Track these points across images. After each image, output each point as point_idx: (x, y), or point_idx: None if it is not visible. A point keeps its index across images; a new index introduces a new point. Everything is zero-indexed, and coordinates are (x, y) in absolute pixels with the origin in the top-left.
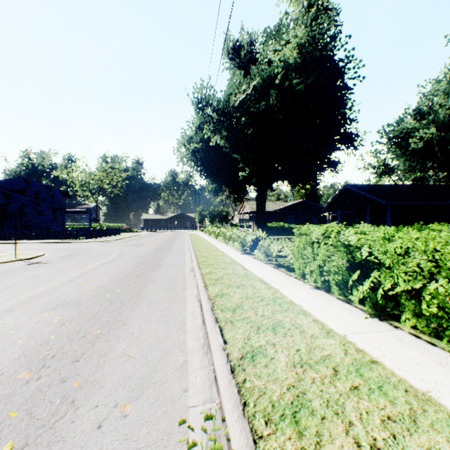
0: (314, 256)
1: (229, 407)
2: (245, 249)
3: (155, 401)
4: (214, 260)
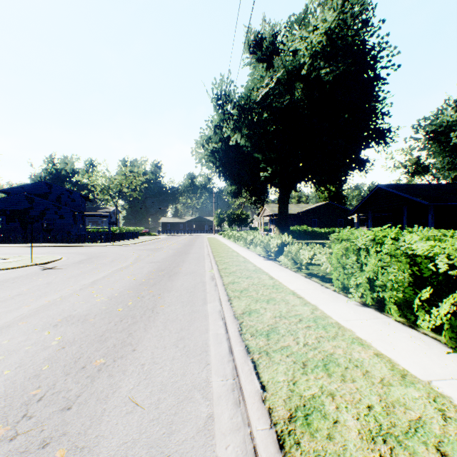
0: (360, 266)
1: None
2: (269, 254)
3: None
4: (236, 267)
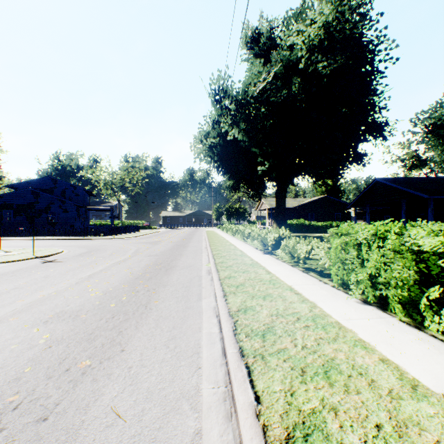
0: (360, 261)
1: None
2: (266, 248)
3: None
4: (232, 261)
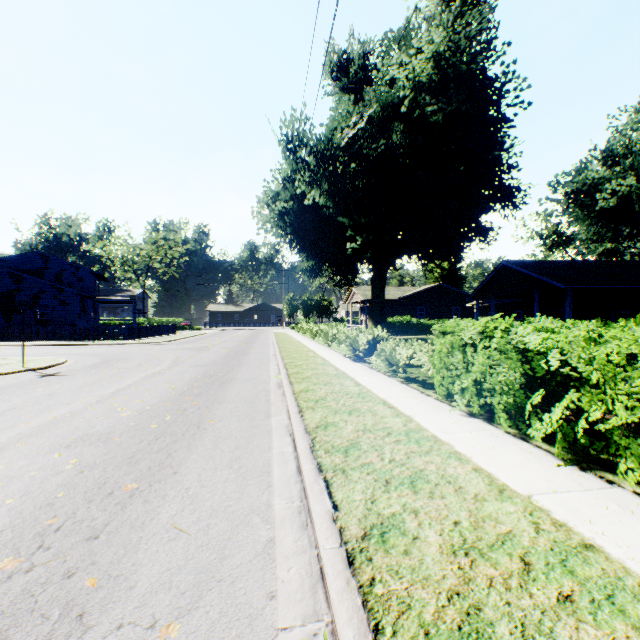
0: (467, 366)
1: (349, 636)
2: (357, 354)
3: (220, 617)
4: (311, 371)
